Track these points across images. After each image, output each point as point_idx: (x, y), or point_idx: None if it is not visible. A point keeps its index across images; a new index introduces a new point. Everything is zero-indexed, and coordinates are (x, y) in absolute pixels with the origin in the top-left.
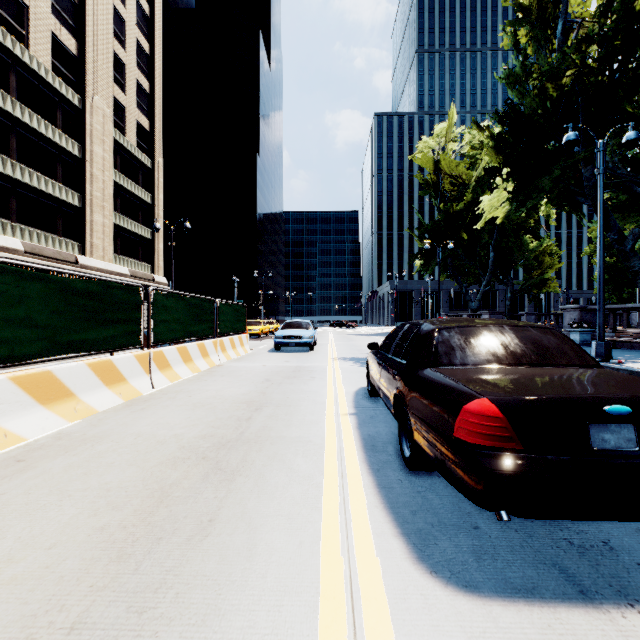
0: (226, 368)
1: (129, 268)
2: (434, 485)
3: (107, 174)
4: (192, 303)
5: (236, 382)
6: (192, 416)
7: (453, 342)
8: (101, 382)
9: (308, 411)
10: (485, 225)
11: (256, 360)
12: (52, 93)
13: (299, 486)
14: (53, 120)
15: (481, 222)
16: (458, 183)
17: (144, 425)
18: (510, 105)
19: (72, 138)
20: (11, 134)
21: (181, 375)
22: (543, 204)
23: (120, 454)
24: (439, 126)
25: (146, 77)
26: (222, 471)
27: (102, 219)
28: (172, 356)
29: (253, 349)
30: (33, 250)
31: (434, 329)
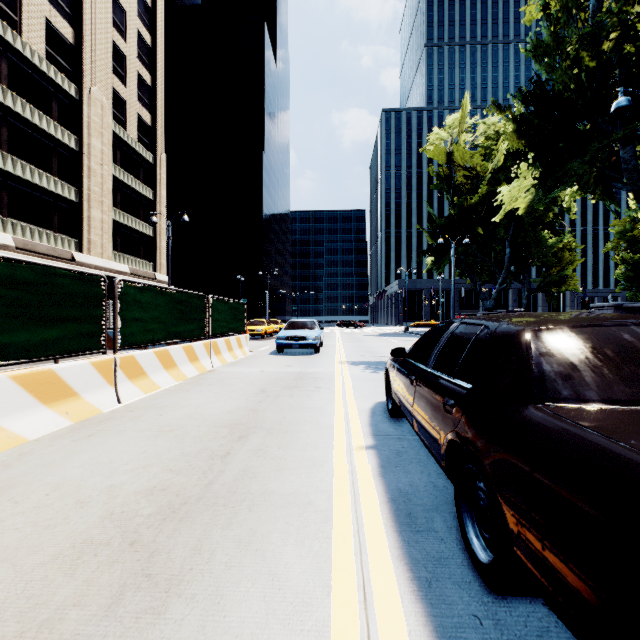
0: (218, 374)
1: (129, 266)
2: (548, 637)
3: (106, 168)
4: (176, 299)
5: (224, 394)
6: (149, 449)
7: (571, 354)
8: (35, 400)
9: (309, 441)
10: (501, 220)
11: (254, 364)
12: (47, 83)
13: (283, 635)
14: (48, 111)
15: (501, 214)
16: (472, 176)
17: (75, 466)
18: (536, 82)
19: (69, 130)
20: (2, 124)
21: (160, 384)
22: (563, 197)
23: (2, 531)
24: (451, 117)
25: (148, 70)
26: (151, 582)
27: (100, 215)
28: (148, 362)
29: (254, 351)
30: (25, 246)
31: (524, 330)
